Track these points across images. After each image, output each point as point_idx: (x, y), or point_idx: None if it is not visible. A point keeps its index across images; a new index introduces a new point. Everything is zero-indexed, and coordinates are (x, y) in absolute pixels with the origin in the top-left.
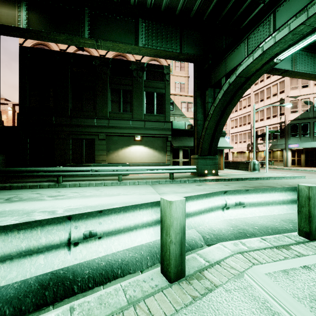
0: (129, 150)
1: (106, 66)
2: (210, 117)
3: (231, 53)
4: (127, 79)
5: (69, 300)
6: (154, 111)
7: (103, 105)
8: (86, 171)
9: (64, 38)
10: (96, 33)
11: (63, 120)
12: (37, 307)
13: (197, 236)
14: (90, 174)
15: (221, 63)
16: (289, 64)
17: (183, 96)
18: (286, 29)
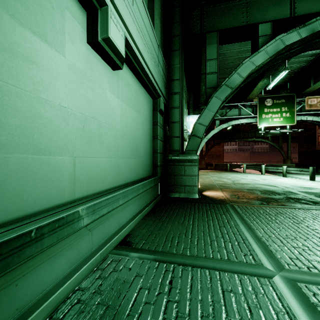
0: None
1: None
2: None
3: None
4: None
5: None
6: None
7: None
8: None
9: None
10: None
11: None
12: None
13: None
14: None
15: None
16: None
17: None
18: None
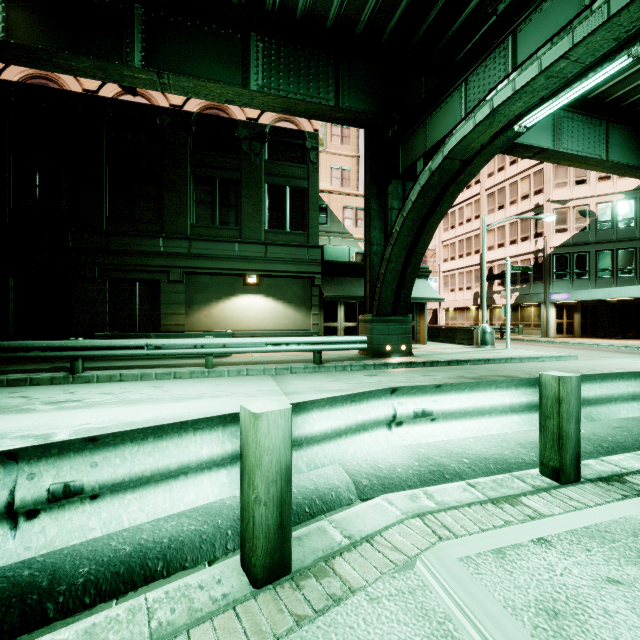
0: (234, 304)
1: (186, 130)
2: (395, 239)
3: (435, 110)
4: (230, 157)
5: (30, 638)
6: (286, 225)
7: (178, 210)
8: (135, 348)
9: (89, 65)
10: (158, 58)
11: (92, 241)
12: None
13: (344, 482)
14: (144, 354)
15: (418, 130)
16: (548, 137)
17: (348, 195)
18: (534, 66)
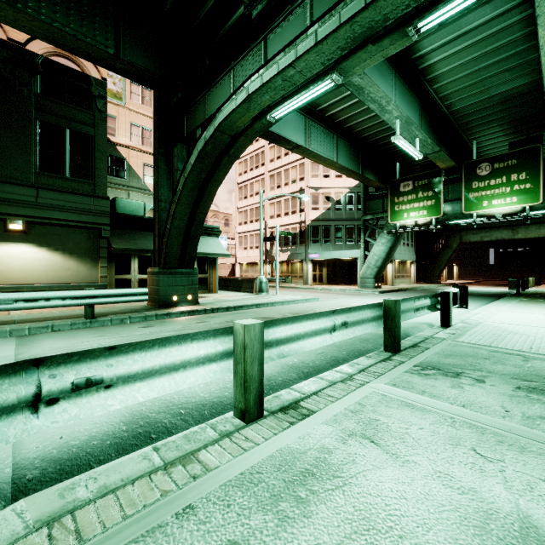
0: None
1: None
2: (178, 197)
3: (212, 88)
4: None
5: None
6: (66, 170)
7: None
8: None
9: None
10: None
11: None
12: None
13: None
14: None
15: (199, 103)
16: (302, 137)
17: (149, 154)
18: (274, 68)
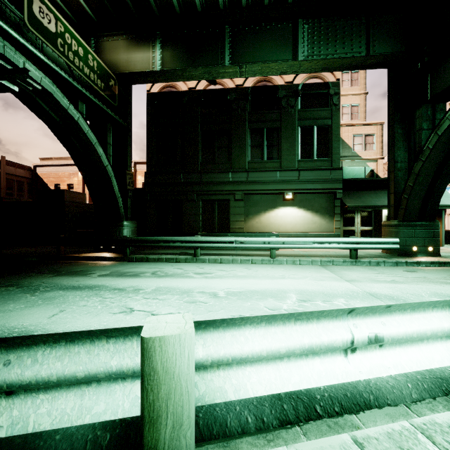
0: (276, 214)
1: (245, 100)
2: (426, 155)
3: None
4: (273, 112)
5: (317, 425)
6: (314, 155)
7: (240, 153)
8: (228, 243)
9: (201, 72)
10: (238, 56)
11: (192, 177)
12: (280, 422)
13: None
14: (233, 247)
15: None
16: None
17: (357, 126)
18: None
